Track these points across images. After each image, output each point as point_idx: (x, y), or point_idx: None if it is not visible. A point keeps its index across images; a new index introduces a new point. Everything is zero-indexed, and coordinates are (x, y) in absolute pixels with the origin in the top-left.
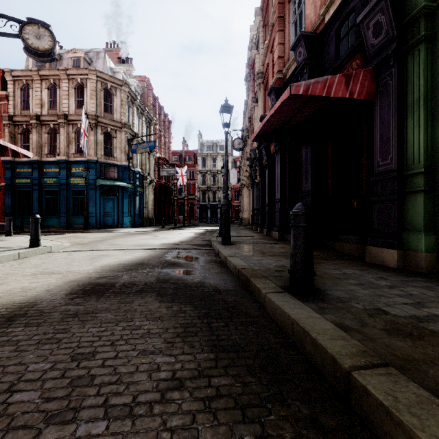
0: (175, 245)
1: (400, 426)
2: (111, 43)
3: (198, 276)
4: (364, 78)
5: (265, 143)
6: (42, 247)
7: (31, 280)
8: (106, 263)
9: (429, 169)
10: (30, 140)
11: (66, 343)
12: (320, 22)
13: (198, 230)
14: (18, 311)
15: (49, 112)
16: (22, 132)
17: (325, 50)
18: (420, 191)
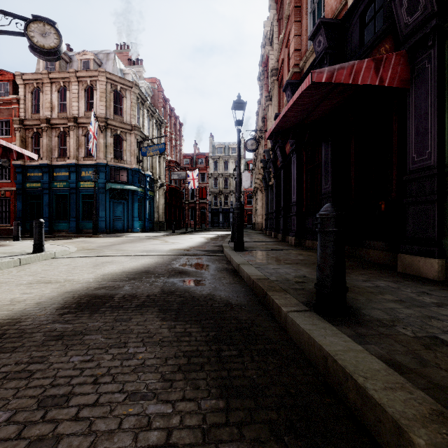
0: (184, 251)
1: None
2: (121, 45)
3: (208, 287)
4: (396, 63)
5: (279, 142)
6: (45, 252)
7: (25, 290)
8: (109, 270)
9: None
10: (40, 144)
11: (38, 378)
12: (342, 7)
13: (209, 235)
14: None
15: (59, 116)
16: (33, 136)
17: (348, 37)
18: None
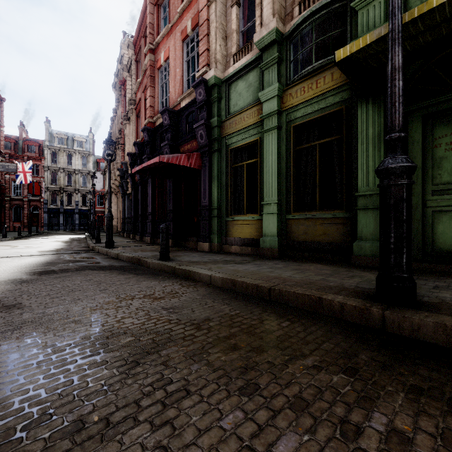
0: (57, 252)
1: (181, 269)
2: None
3: (105, 263)
4: (196, 158)
5: (138, 164)
6: None
7: None
8: (13, 265)
9: (219, 207)
10: None
11: (74, 280)
12: (178, 104)
13: (61, 239)
14: (18, 280)
15: None
16: None
17: (181, 123)
18: (216, 217)
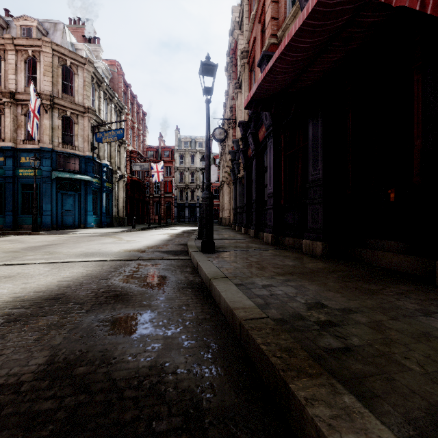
0: (138, 254)
1: None
2: (75, 19)
3: (154, 336)
4: None
5: (251, 129)
6: None
7: None
8: None
9: None
10: None
11: None
12: None
13: (174, 231)
14: None
15: None
16: None
17: None
18: None
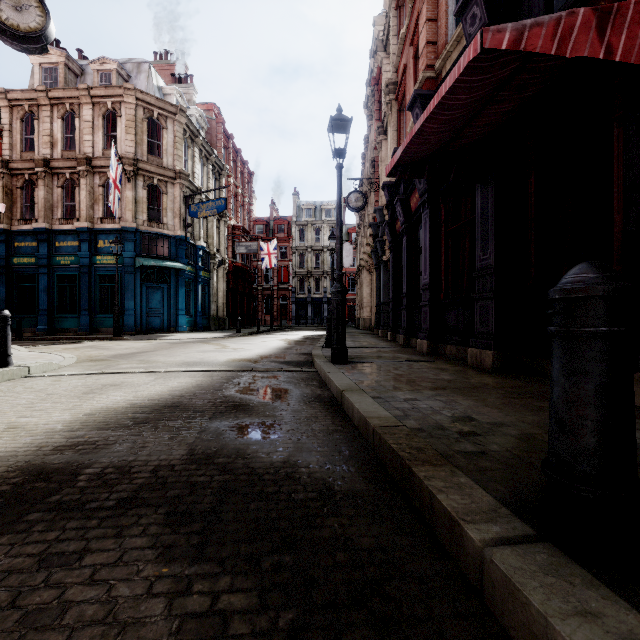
0: (250, 364)
1: None
2: (162, 53)
3: (284, 441)
4: (636, 19)
5: (400, 193)
6: (11, 367)
7: None
8: (106, 403)
9: None
10: (35, 197)
11: None
12: None
13: (293, 337)
14: None
15: (63, 155)
16: (24, 186)
17: (522, 6)
18: None
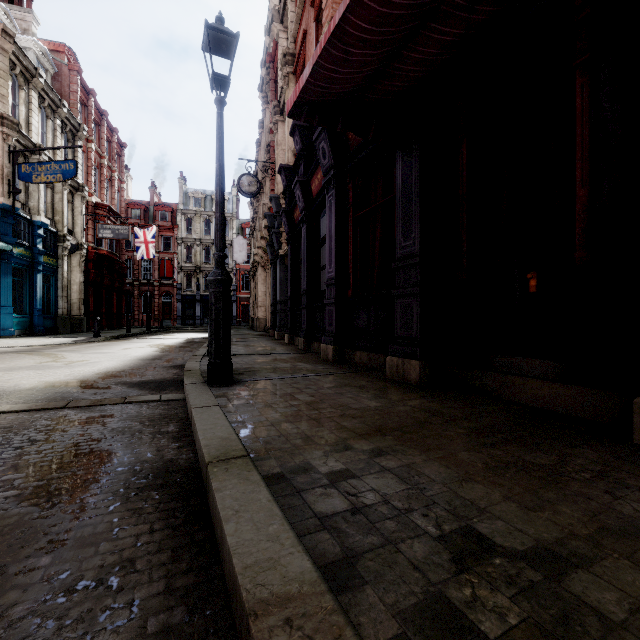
0: (74, 391)
1: None
2: None
3: None
4: None
5: (300, 175)
6: None
7: None
8: None
9: None
10: None
11: None
12: None
13: (171, 341)
14: None
15: None
16: None
17: None
18: None
